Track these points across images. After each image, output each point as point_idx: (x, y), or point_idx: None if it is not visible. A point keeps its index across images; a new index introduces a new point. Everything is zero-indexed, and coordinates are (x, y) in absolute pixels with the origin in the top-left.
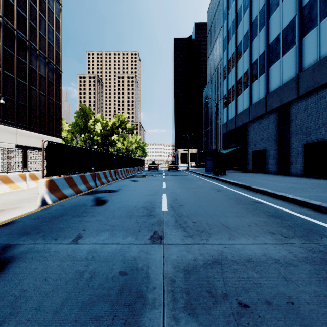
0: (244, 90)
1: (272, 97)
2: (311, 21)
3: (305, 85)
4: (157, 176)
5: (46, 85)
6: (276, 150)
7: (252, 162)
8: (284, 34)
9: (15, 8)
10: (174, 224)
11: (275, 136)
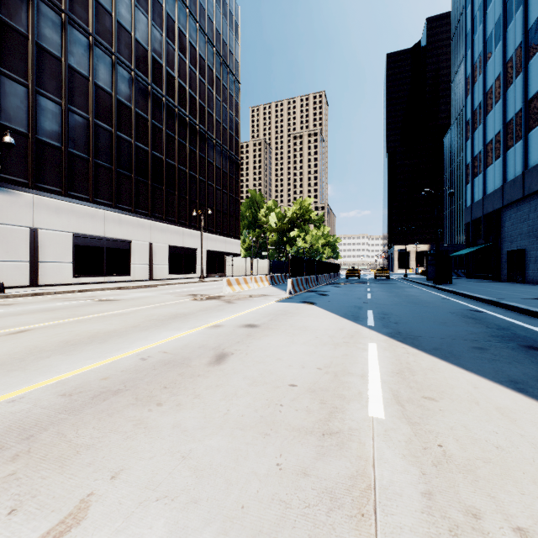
0: (496, 160)
1: (530, 176)
2: None
3: None
4: (360, 283)
5: (228, 181)
6: None
7: (506, 268)
8: None
9: (206, 110)
10: (374, 301)
11: (536, 230)
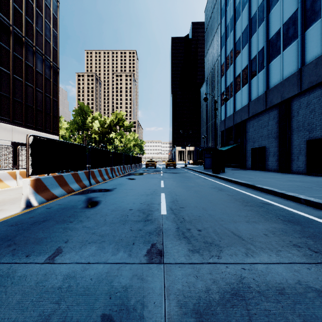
0: (243, 86)
1: (272, 93)
2: (315, 14)
3: (308, 79)
4: (155, 173)
5: (43, 81)
6: (276, 147)
7: (251, 160)
8: (285, 29)
9: (10, 3)
10: (176, 233)
11: (275, 132)
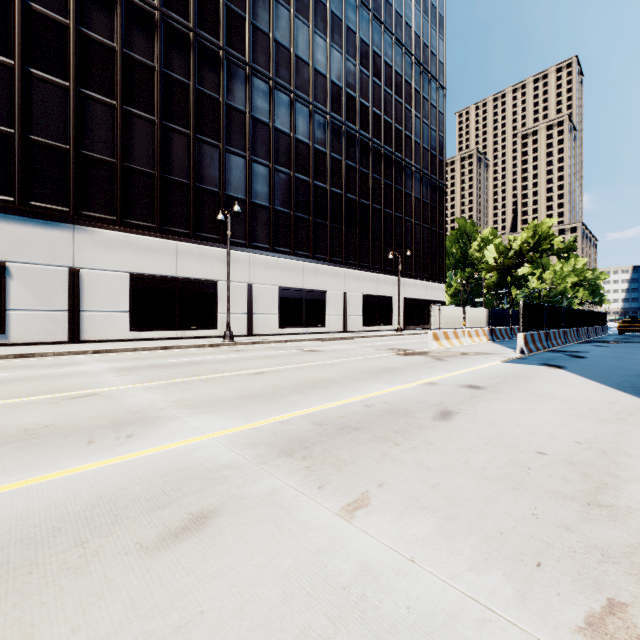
0: None
1: None
2: None
3: None
4: None
5: (429, 213)
6: None
7: None
8: None
9: (402, 134)
10: None
11: None
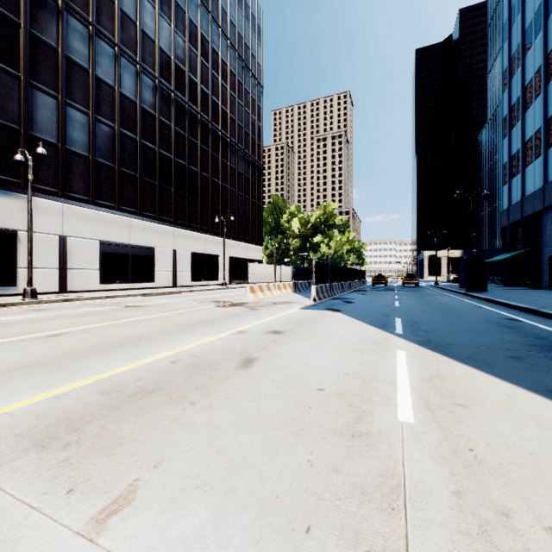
0: (536, 158)
1: None
2: None
3: None
4: (387, 291)
5: (250, 186)
6: None
7: (548, 274)
8: None
9: (228, 115)
10: (403, 309)
11: None
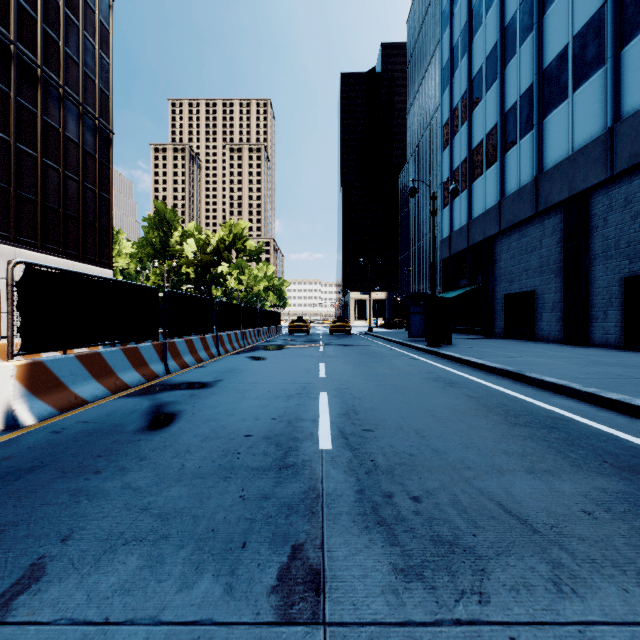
0: (489, 168)
1: (549, 181)
2: None
3: (628, 150)
4: (307, 346)
5: (80, 159)
6: (559, 292)
7: (504, 318)
8: (577, 46)
9: None
10: (357, 508)
11: (556, 262)
